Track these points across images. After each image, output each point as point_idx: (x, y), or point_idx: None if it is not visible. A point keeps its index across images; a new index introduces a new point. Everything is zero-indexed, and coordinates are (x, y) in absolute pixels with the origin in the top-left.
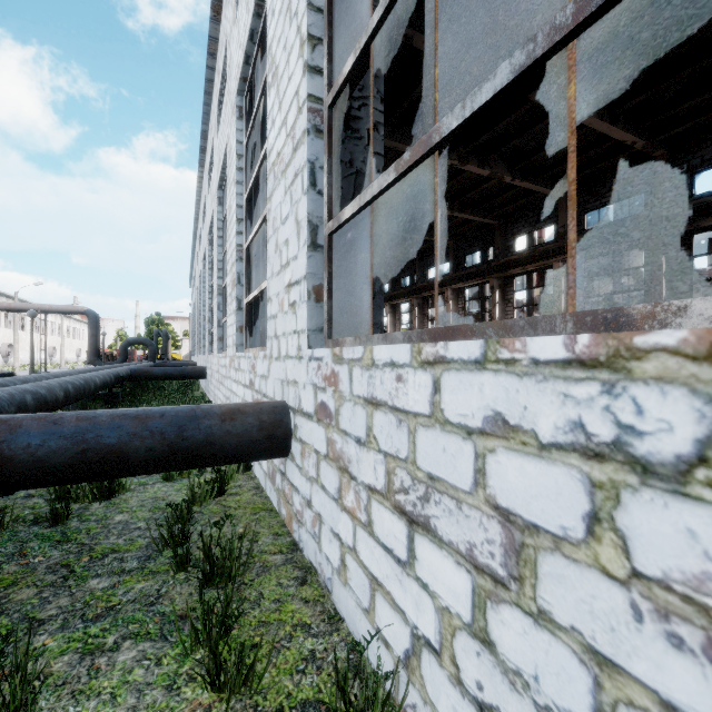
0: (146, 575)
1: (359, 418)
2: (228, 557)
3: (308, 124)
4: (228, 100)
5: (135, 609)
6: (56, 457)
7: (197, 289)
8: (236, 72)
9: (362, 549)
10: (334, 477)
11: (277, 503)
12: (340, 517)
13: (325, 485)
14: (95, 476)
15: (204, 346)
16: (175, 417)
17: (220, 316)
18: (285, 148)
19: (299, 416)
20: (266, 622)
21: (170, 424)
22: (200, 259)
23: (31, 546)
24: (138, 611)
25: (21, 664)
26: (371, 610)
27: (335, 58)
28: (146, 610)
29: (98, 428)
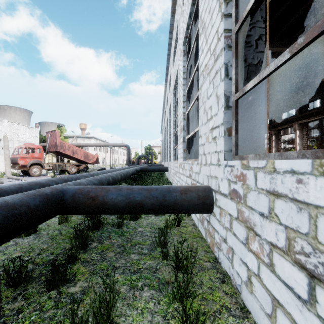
0: (151, 258)
1: (263, 202)
2: (185, 259)
3: (224, 44)
4: (178, 49)
5: (148, 272)
6: (120, 203)
7: (164, 134)
8: (182, 35)
9: (264, 277)
10: (242, 231)
11: (205, 235)
12: (247, 254)
13: (236, 234)
14: (132, 212)
15: (167, 158)
16: (161, 191)
17: (174, 145)
18: (209, 61)
19: (218, 194)
20: (206, 298)
21: (160, 193)
22: (165, 121)
23: (112, 235)
24: (149, 274)
25: (112, 287)
26: (272, 316)
27: (239, 5)
28: (152, 274)
29: (134, 193)
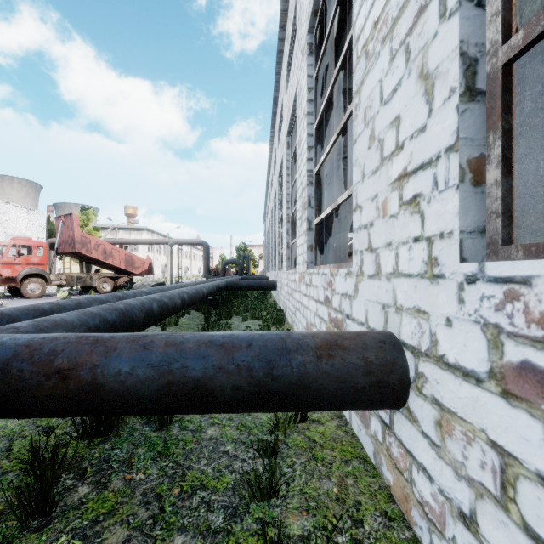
0: None
1: None
2: None
3: None
4: (298, 49)
5: None
6: (143, 388)
7: (269, 223)
8: (307, 13)
9: None
10: None
11: (373, 454)
12: None
13: None
14: (181, 411)
15: (274, 265)
16: (262, 348)
17: (289, 239)
18: None
19: (432, 365)
20: None
21: (258, 357)
22: (272, 200)
23: (139, 454)
24: None
25: None
26: None
27: None
28: None
29: (183, 357)
